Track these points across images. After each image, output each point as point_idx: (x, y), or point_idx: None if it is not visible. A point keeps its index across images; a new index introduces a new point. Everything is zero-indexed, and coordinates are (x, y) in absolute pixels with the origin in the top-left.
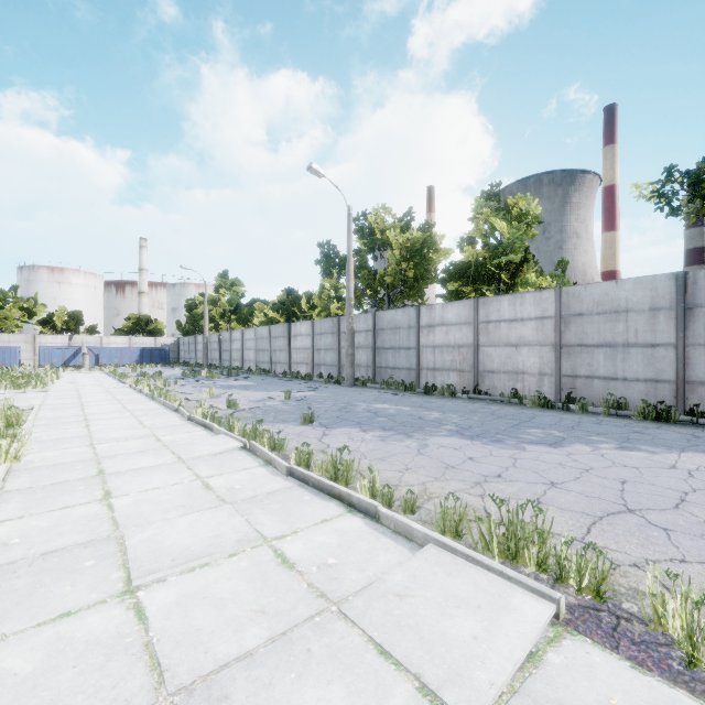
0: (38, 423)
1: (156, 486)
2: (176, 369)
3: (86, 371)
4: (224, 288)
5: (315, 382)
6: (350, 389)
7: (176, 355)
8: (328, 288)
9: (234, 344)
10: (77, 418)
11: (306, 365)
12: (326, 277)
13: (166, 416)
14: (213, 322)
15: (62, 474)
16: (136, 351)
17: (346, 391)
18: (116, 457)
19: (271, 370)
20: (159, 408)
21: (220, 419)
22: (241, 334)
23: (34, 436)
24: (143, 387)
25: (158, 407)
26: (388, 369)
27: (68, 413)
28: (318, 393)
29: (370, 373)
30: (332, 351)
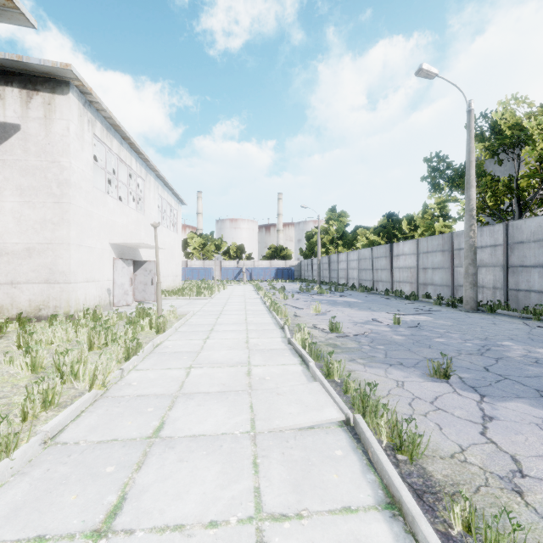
0: (180, 329)
1: (185, 516)
2: (297, 284)
3: (242, 284)
4: (332, 219)
5: (422, 303)
6: (474, 315)
7: (299, 273)
8: (432, 207)
9: (340, 264)
10: (207, 327)
11: (410, 284)
12: (434, 191)
13: (271, 335)
14: (324, 247)
15: (125, 420)
16: (273, 271)
17: (470, 318)
18: (192, 398)
19: (373, 288)
20: (270, 322)
21: (318, 352)
22: (346, 256)
23: (164, 345)
24: (267, 299)
25: (269, 321)
26: (531, 293)
27: (206, 321)
28: (433, 319)
29: (499, 297)
30: (441, 270)
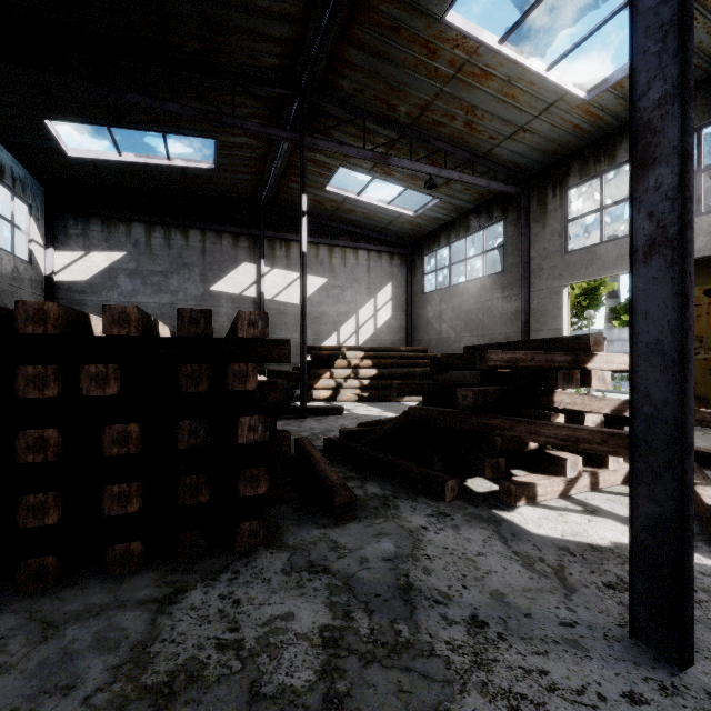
0: None
1: None
2: None
3: None
4: None
5: None
6: None
7: None
8: None
9: None
10: None
11: None
12: None
13: None
14: None
15: None
16: None
17: None
18: None
19: None
20: None
21: None
22: None
23: None
24: None
25: None
26: None
27: None
28: None
29: None
30: None
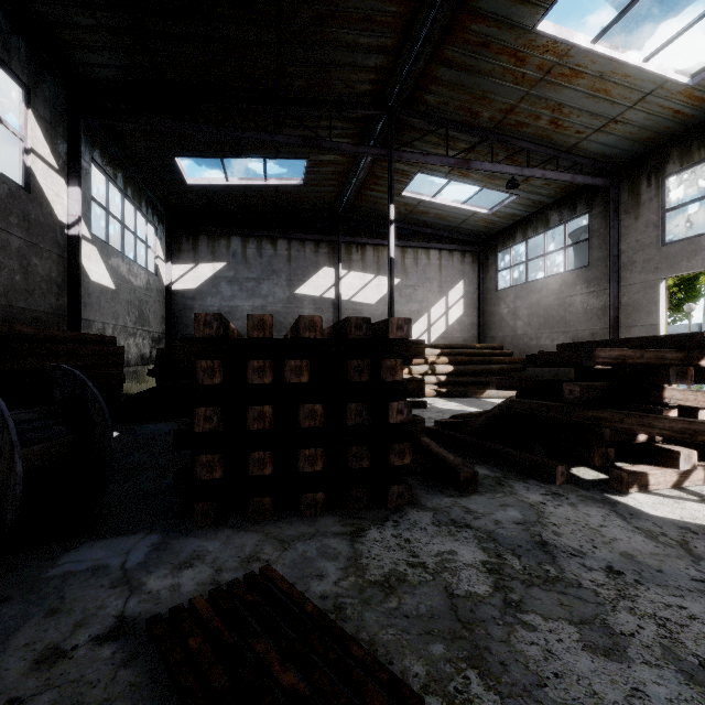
0: None
1: None
2: None
3: None
4: None
5: None
6: None
7: None
8: None
9: None
10: None
11: None
12: None
13: None
14: None
15: None
16: None
17: None
18: None
19: None
20: None
21: None
22: None
23: None
24: None
25: None
26: None
27: None
28: None
29: None
30: None
